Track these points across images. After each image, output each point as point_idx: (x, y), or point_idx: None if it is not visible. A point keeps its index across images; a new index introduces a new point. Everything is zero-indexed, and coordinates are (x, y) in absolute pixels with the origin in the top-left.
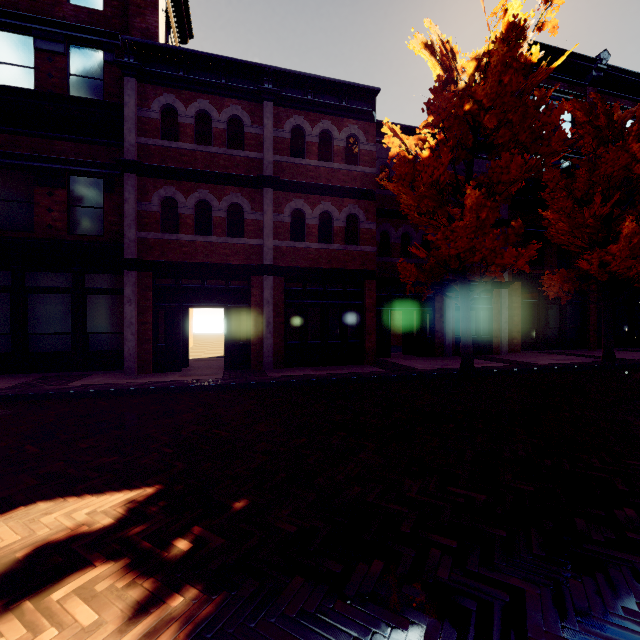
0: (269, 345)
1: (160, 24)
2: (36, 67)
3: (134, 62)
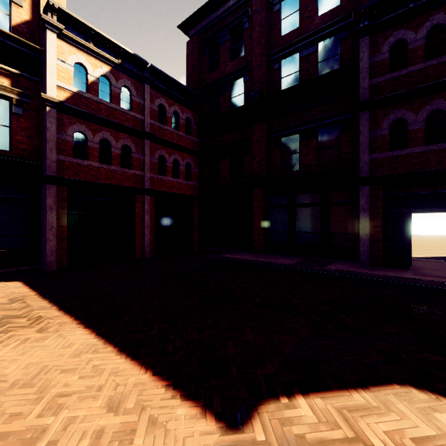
0: None
1: None
2: (300, 69)
3: (368, 23)
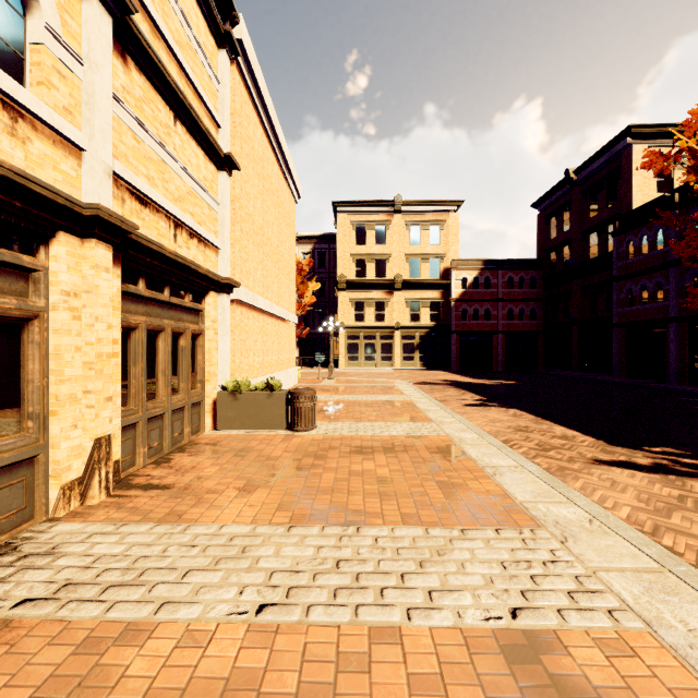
0: (672, 368)
1: (636, 193)
2: (598, 244)
3: (612, 231)
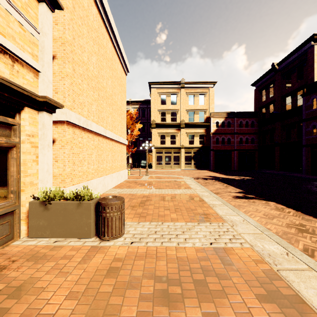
0: None
1: (316, 72)
2: (291, 102)
3: (302, 94)
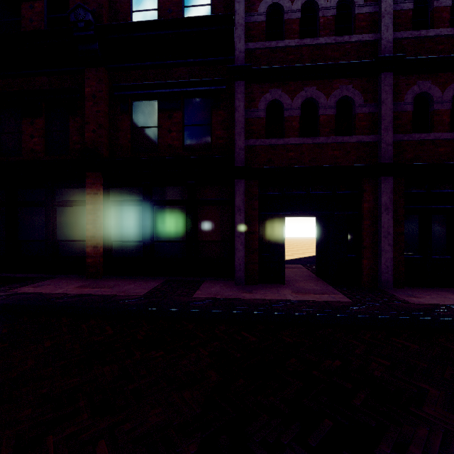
0: (388, 260)
1: None
2: (159, 7)
3: None
